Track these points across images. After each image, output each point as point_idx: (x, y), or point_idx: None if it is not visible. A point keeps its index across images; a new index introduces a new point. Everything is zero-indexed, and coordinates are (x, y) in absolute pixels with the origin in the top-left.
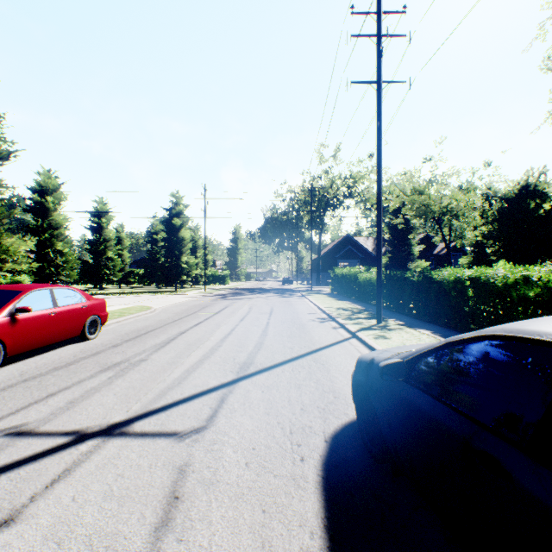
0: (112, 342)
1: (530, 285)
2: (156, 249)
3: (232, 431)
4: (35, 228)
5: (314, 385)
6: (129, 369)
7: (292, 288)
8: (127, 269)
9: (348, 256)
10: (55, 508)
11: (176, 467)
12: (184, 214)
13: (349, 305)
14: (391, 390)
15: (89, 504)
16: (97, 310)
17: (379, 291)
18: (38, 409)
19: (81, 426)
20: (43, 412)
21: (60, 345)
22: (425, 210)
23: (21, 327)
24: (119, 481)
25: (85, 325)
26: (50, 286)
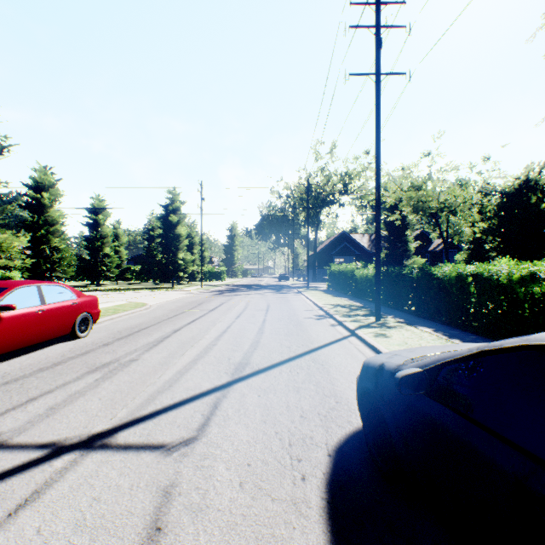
0: (103, 341)
1: (537, 281)
2: (153, 246)
3: (225, 443)
4: (31, 225)
5: (314, 388)
6: (118, 370)
7: (289, 284)
8: (124, 265)
9: (343, 253)
10: (15, 544)
11: (160, 488)
12: (180, 210)
13: (346, 302)
14: (407, 403)
15: (55, 538)
16: (89, 308)
17: (377, 288)
18: (15, 416)
19: (59, 437)
20: (20, 420)
21: (49, 344)
22: (423, 205)
23: (5, 325)
24: (94, 507)
25: (76, 323)
26: (38, 283)
